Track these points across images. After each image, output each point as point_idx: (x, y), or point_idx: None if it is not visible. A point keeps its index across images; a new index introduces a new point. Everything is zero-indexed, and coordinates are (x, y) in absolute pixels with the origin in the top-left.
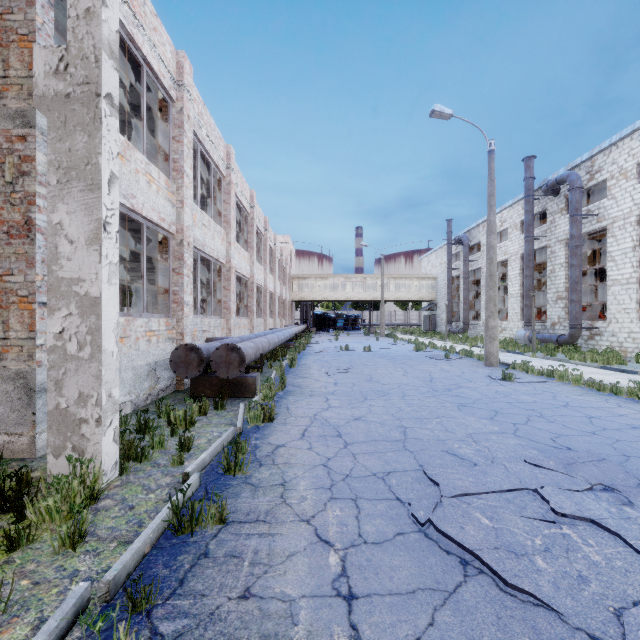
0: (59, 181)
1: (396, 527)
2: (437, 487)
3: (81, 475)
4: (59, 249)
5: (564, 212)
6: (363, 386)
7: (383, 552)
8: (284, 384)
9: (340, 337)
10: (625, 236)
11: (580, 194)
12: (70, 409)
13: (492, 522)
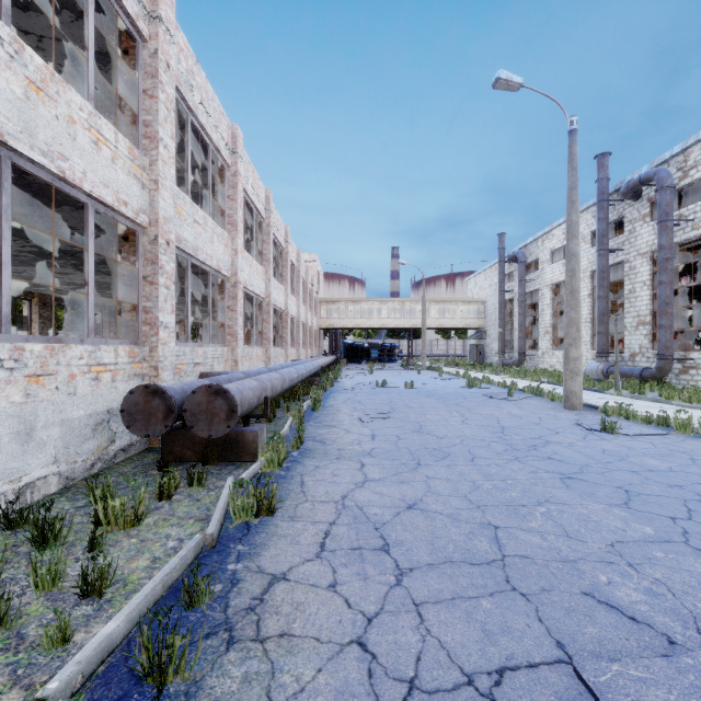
0: None
1: None
2: None
3: None
4: None
5: (647, 219)
6: (412, 441)
7: None
8: (301, 439)
9: (375, 370)
10: None
11: (671, 195)
12: None
13: None
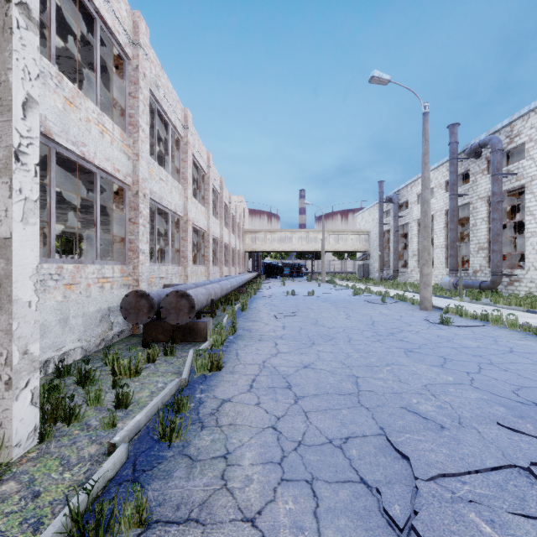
0: None
1: (367, 533)
2: (406, 462)
3: None
4: None
5: (485, 172)
6: (310, 330)
7: None
8: (235, 328)
9: (286, 283)
10: None
11: (501, 155)
12: None
13: (495, 530)
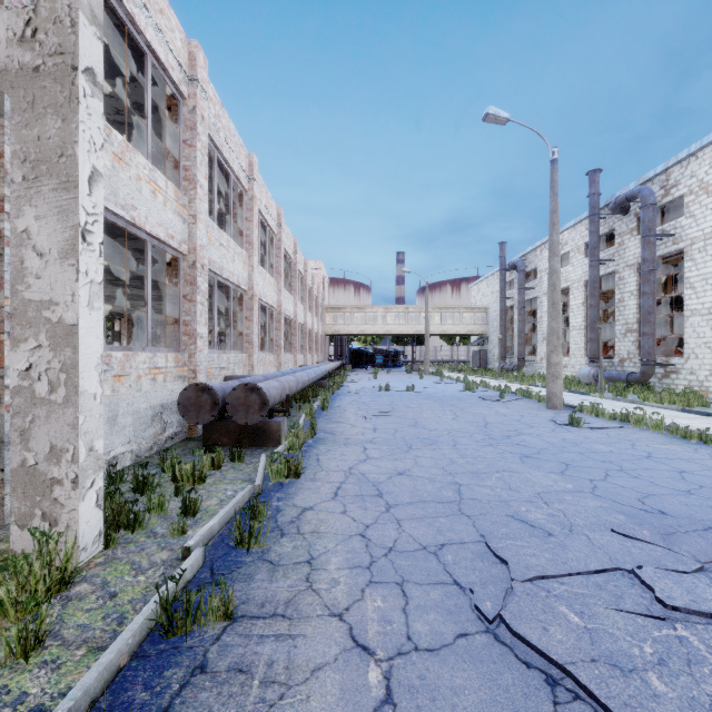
0: (25, 177)
1: (456, 625)
2: (505, 566)
3: (48, 553)
4: (25, 264)
5: (634, 233)
6: (407, 432)
7: (441, 664)
8: (314, 430)
9: (379, 375)
10: (706, 259)
11: (653, 212)
12: (39, 467)
13: (583, 620)
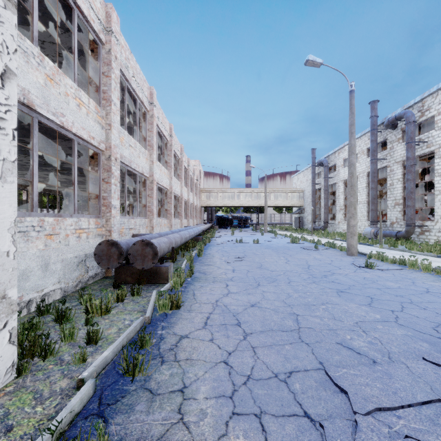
0: None
1: None
2: (345, 395)
3: None
4: None
5: (400, 141)
6: (255, 273)
7: None
8: (192, 271)
9: (235, 232)
10: None
11: (414, 127)
12: None
13: None
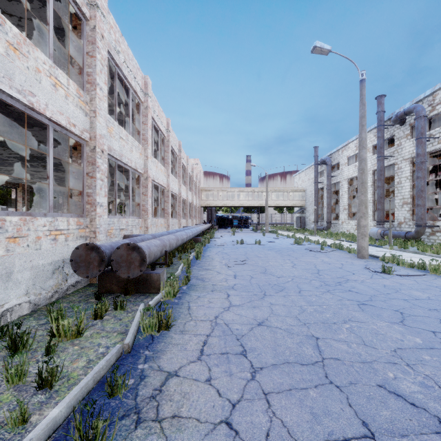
0: None
1: None
2: None
3: None
4: None
5: (409, 137)
6: (260, 279)
7: None
8: (188, 278)
9: (236, 233)
10: None
11: (424, 121)
12: None
13: None
